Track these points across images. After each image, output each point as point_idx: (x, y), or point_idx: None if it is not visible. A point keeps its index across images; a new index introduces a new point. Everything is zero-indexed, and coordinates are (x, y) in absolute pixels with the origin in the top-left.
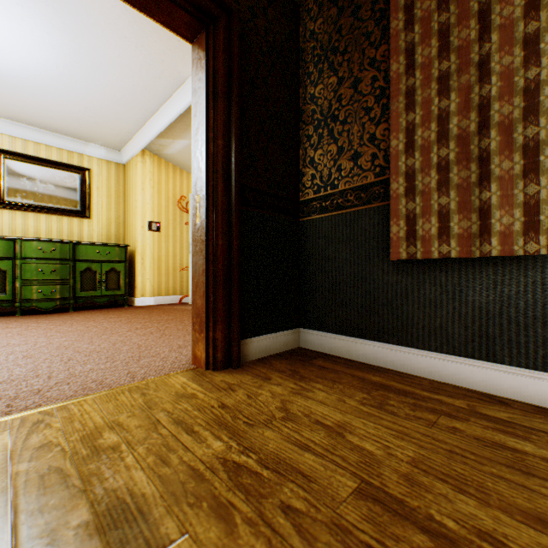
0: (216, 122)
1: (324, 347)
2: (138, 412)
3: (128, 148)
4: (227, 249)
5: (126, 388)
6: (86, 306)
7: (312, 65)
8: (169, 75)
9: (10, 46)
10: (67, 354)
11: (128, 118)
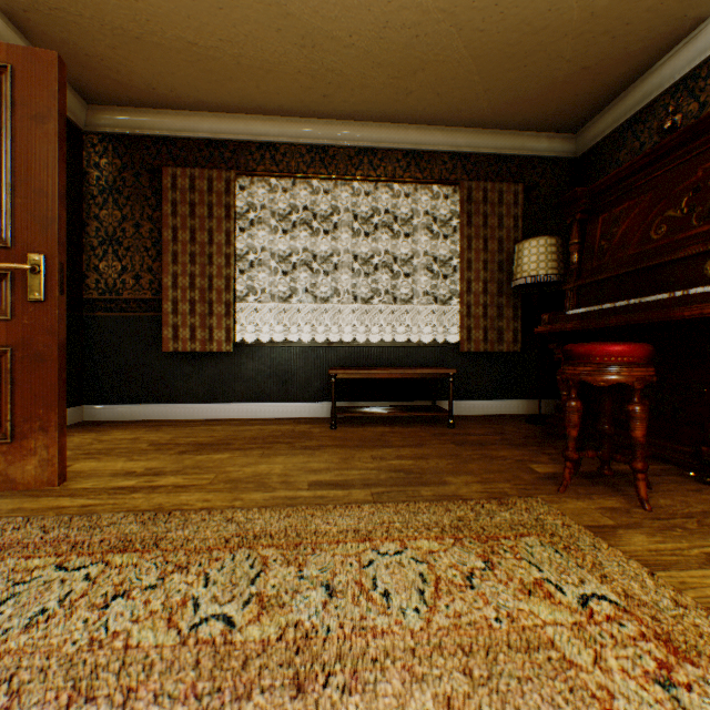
0: None
1: (111, 416)
2: None
3: None
4: None
5: None
6: None
7: (98, 191)
8: None
9: None
10: None
11: None
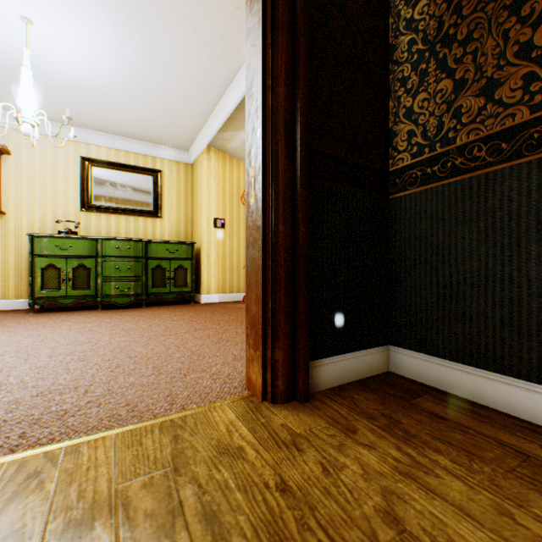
0: (275, 64)
1: (430, 377)
2: (158, 477)
3: (195, 147)
4: (290, 237)
5: (157, 422)
6: (158, 302)
7: None
8: (229, 55)
9: (85, 52)
10: (118, 358)
11: (192, 114)
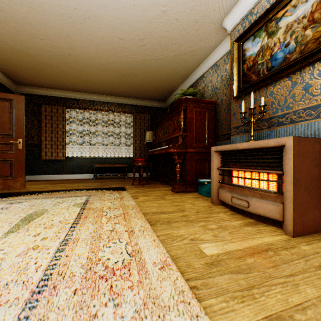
0: None
1: None
2: None
3: None
4: None
5: None
6: None
7: None
8: None
9: None
10: None
11: None
